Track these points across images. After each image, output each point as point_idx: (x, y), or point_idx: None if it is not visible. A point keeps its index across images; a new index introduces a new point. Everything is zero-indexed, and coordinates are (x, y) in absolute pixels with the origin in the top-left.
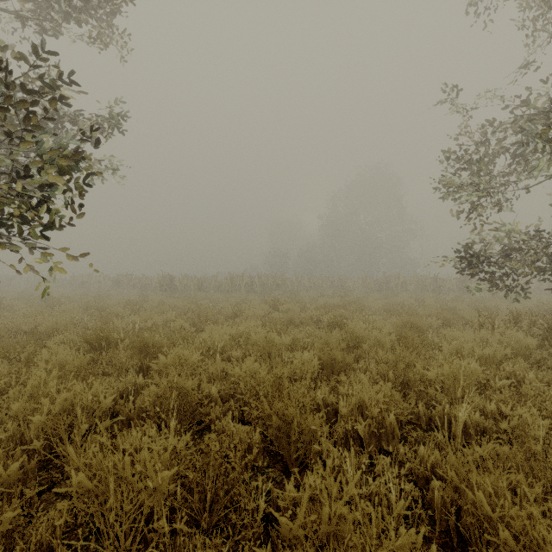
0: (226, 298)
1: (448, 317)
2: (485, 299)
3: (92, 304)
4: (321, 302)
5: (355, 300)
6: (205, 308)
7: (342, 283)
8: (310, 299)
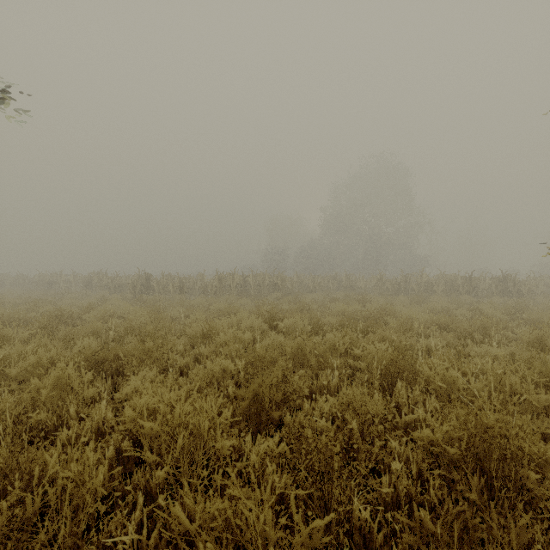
0: (209, 304)
1: None
2: None
3: None
4: (336, 311)
5: (382, 308)
6: (162, 324)
7: (352, 283)
8: (319, 305)
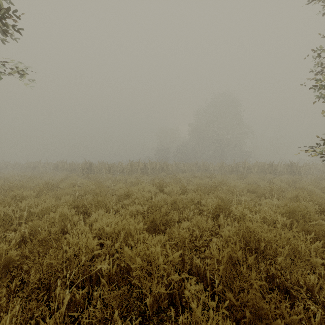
0: (126, 179)
1: (318, 201)
2: (317, 180)
3: (15, 186)
4: (195, 182)
5: (221, 181)
6: (103, 189)
7: (206, 167)
8: (186, 180)
